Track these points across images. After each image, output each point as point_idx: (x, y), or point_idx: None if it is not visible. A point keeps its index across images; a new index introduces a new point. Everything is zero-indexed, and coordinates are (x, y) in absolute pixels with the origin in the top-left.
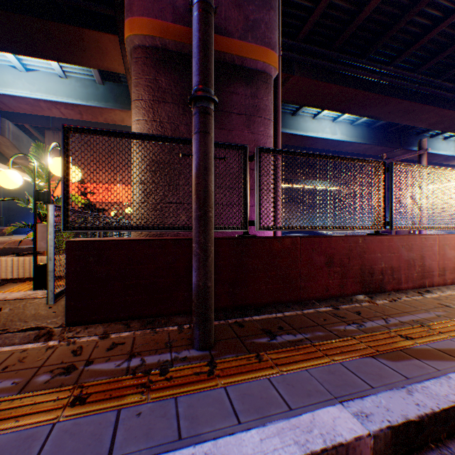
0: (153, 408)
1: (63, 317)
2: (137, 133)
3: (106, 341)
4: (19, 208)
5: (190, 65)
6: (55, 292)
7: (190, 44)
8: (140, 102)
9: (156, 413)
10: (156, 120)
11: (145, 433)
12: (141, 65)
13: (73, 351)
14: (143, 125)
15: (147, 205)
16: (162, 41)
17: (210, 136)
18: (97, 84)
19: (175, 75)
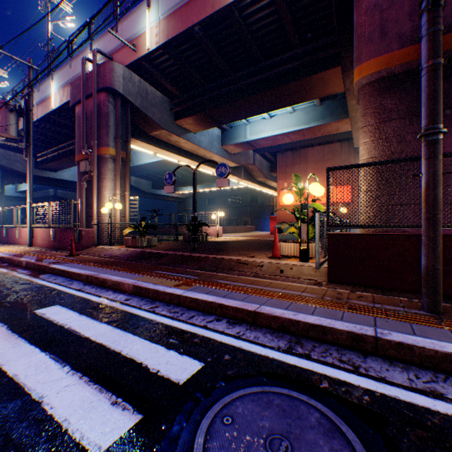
0: (394, 322)
1: (323, 277)
2: (372, 162)
3: (354, 294)
4: (256, 212)
5: (416, 78)
6: (318, 262)
7: (416, 59)
8: (366, 127)
9: (397, 323)
10: (380, 138)
11: (391, 326)
12: (367, 98)
13: (336, 293)
14: (369, 145)
15: (379, 210)
16: (386, 71)
17: (437, 159)
18: (315, 107)
19: (400, 92)
